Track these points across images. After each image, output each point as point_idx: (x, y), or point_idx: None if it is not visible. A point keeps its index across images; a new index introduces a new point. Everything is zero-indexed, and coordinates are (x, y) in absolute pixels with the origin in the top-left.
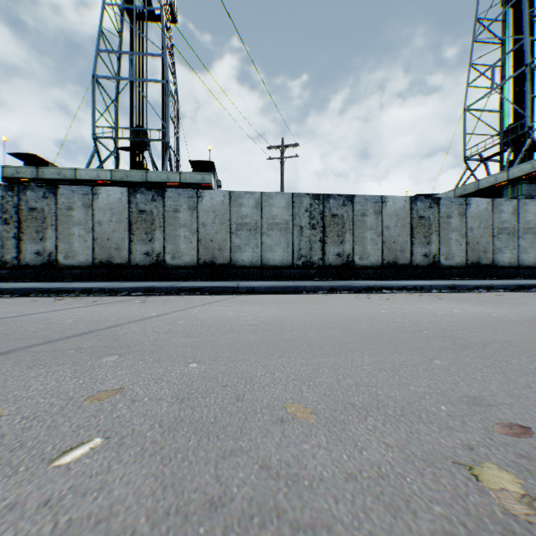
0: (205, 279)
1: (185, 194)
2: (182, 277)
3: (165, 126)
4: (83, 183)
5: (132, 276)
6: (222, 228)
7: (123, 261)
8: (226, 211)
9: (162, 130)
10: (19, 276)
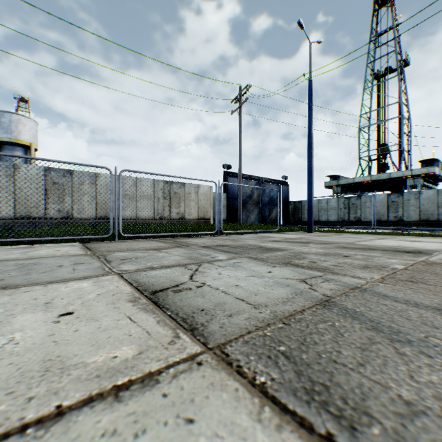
0: (422, 227)
1: (412, 193)
2: (411, 226)
3: (399, 136)
4: (356, 184)
5: (388, 225)
6: (431, 205)
7: (384, 220)
8: (434, 198)
9: (397, 144)
10: (348, 224)
